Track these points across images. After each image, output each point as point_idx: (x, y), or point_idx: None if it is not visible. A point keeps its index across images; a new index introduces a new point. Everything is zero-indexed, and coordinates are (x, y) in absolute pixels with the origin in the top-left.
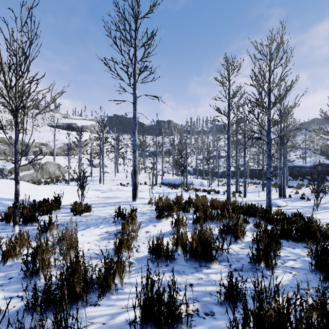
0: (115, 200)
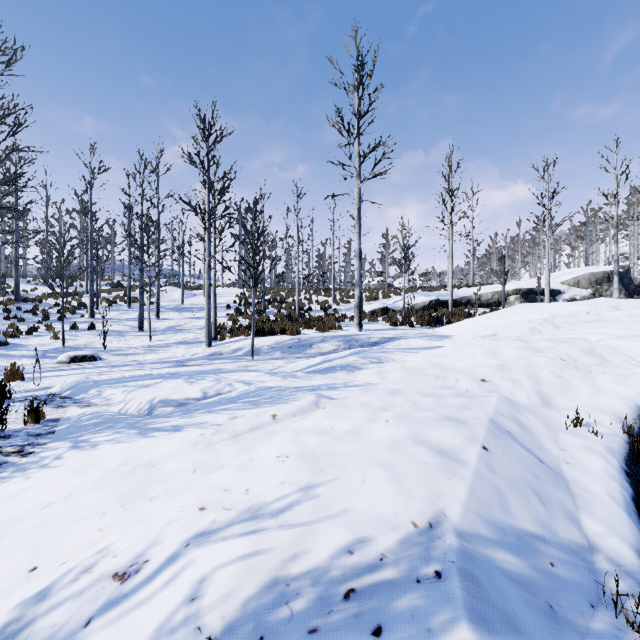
0: (389, 333)
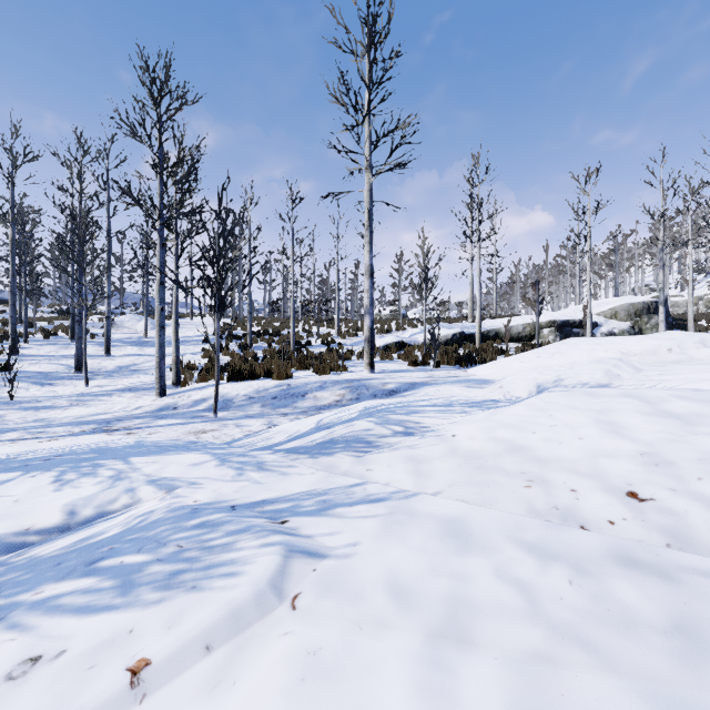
0: (410, 376)
